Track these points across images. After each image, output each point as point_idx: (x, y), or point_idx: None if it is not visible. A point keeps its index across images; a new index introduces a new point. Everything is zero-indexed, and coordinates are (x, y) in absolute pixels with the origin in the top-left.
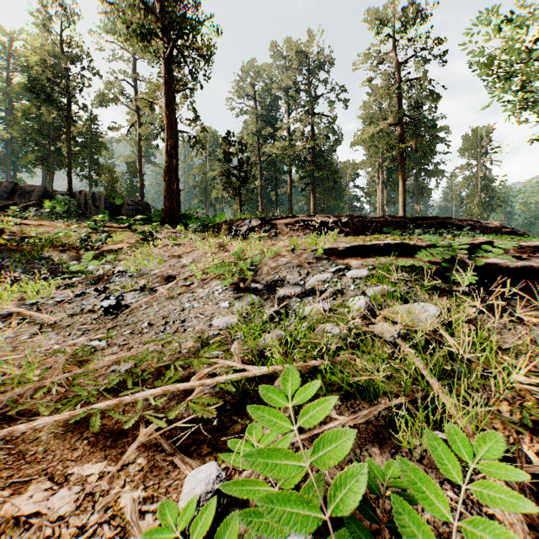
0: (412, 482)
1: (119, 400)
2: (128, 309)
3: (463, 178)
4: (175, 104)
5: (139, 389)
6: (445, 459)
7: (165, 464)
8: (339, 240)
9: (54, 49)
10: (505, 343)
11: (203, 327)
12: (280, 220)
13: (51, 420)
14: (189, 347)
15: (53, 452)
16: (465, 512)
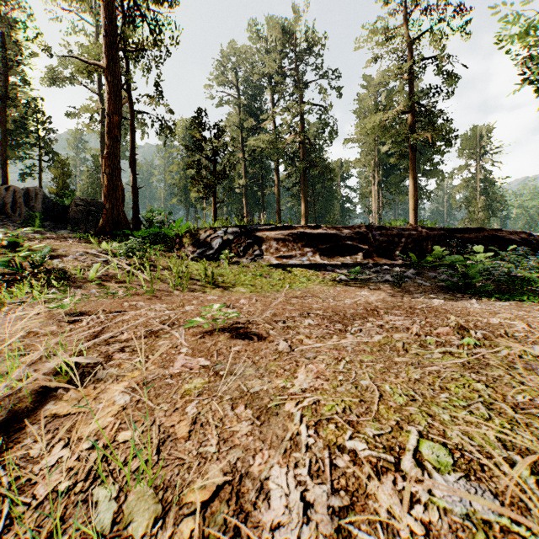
0: None
1: None
2: None
3: (462, 179)
4: (129, 74)
5: None
6: None
7: None
8: None
9: None
10: None
11: None
12: (268, 231)
13: None
14: None
15: None
16: None
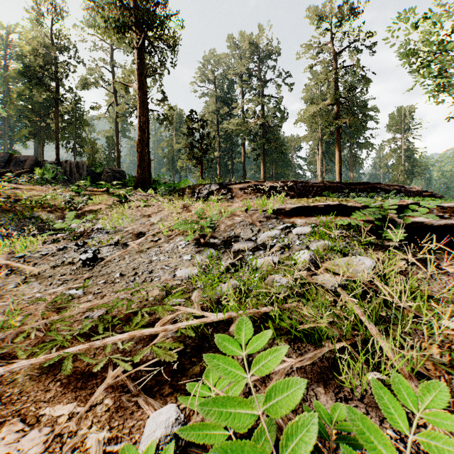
0: (360, 431)
1: (90, 344)
2: (103, 261)
3: (390, 150)
4: (146, 87)
5: (109, 334)
6: (391, 408)
7: (130, 404)
8: (286, 202)
9: (44, 40)
10: (433, 291)
11: (168, 277)
12: (236, 185)
13: (28, 363)
14: (155, 295)
15: (28, 394)
16: (404, 450)
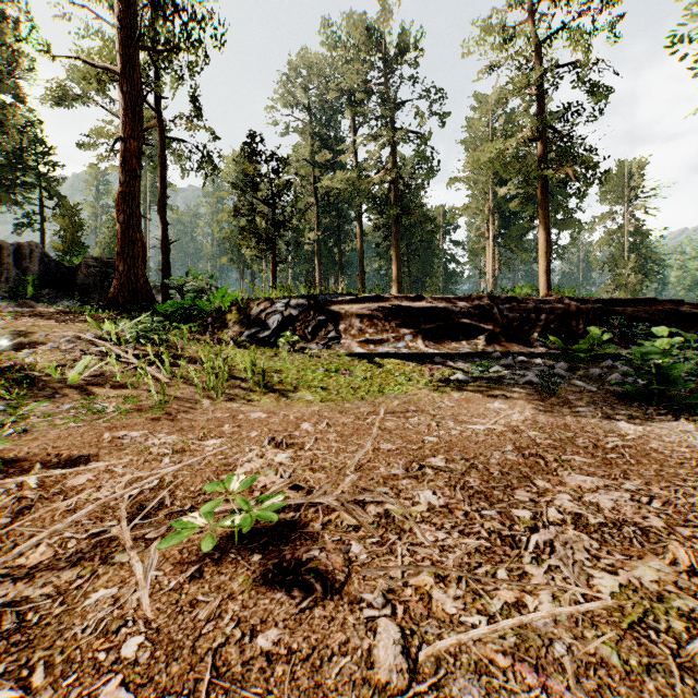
0: None
1: None
2: None
3: (605, 232)
4: (156, 85)
5: None
6: None
7: None
8: None
9: None
10: None
11: None
12: (348, 304)
13: None
14: None
15: None
16: None
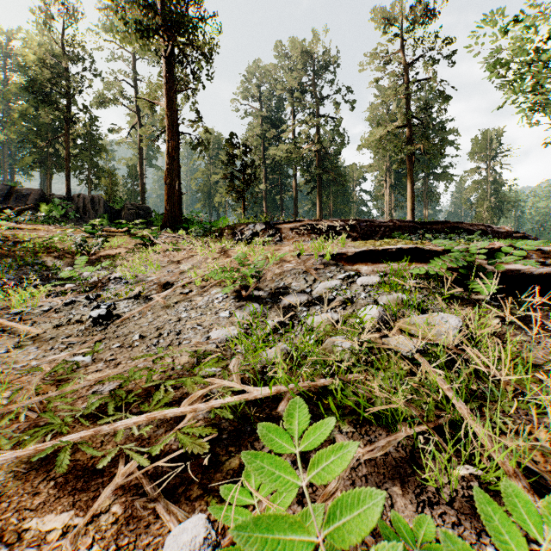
0: None
1: (95, 430)
2: (119, 319)
3: (472, 182)
4: (177, 105)
5: (121, 415)
6: (504, 533)
7: (145, 513)
8: (348, 245)
9: (52, 48)
10: (536, 358)
11: (200, 339)
12: (285, 224)
13: (12, 457)
14: (184, 363)
15: (10, 498)
16: None
